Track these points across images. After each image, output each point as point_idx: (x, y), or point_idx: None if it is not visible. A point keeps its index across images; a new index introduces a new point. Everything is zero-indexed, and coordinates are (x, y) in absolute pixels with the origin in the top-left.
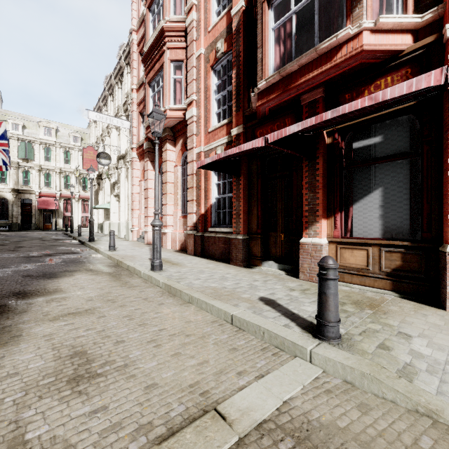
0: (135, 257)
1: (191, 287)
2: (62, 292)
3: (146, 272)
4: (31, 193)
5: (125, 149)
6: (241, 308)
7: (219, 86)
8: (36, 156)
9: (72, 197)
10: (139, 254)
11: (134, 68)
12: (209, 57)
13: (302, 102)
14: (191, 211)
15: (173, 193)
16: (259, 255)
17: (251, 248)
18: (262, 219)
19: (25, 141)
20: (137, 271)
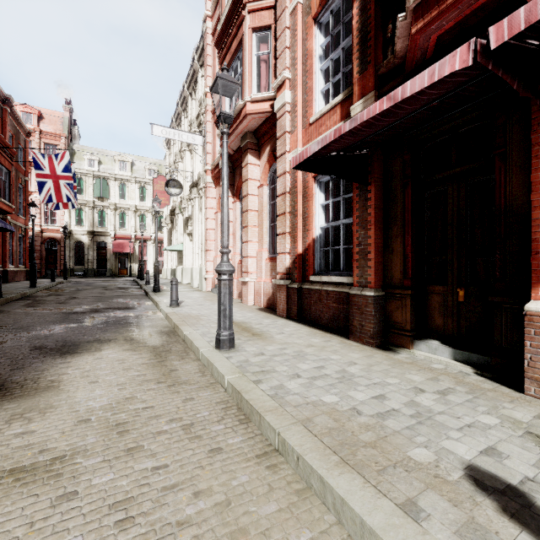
0: (200, 318)
1: (283, 404)
2: (53, 392)
3: (206, 352)
4: (106, 235)
5: (198, 173)
6: (437, 531)
7: (327, 48)
8: (111, 193)
9: (148, 239)
10: (207, 313)
11: (208, 65)
12: (310, 4)
13: None
14: (282, 250)
15: (257, 226)
16: (407, 328)
17: (390, 314)
18: (413, 260)
19: (100, 178)
20: (194, 348)
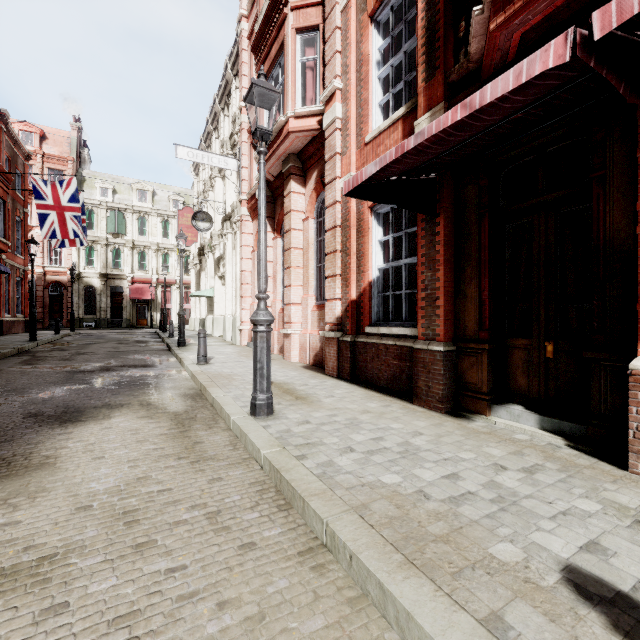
0: (232, 378)
1: (333, 486)
2: (48, 471)
3: (238, 420)
4: (122, 278)
5: (231, 204)
6: None
7: (386, 53)
8: (129, 229)
9: (172, 283)
10: (242, 372)
11: (244, 75)
12: None
13: None
14: (331, 296)
15: (302, 267)
16: (483, 390)
17: (462, 373)
18: (491, 307)
19: (115, 210)
20: (224, 414)
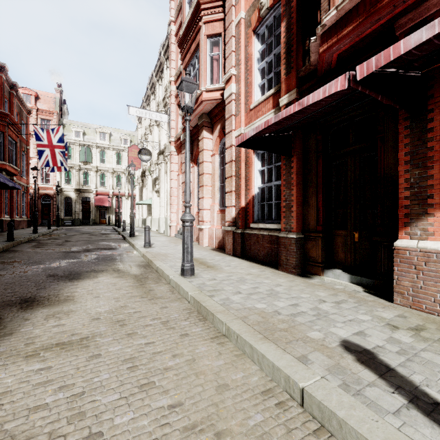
0: (167, 255)
1: (228, 309)
2: (71, 303)
3: (174, 278)
4: (89, 192)
5: (164, 144)
6: (316, 368)
7: (263, 53)
8: (94, 158)
9: (123, 195)
10: (173, 252)
11: (172, 60)
12: (251, 19)
13: (398, 29)
14: (229, 204)
15: (210, 186)
16: (319, 261)
17: (307, 251)
18: (324, 212)
19: (85, 146)
20: (165, 275)
